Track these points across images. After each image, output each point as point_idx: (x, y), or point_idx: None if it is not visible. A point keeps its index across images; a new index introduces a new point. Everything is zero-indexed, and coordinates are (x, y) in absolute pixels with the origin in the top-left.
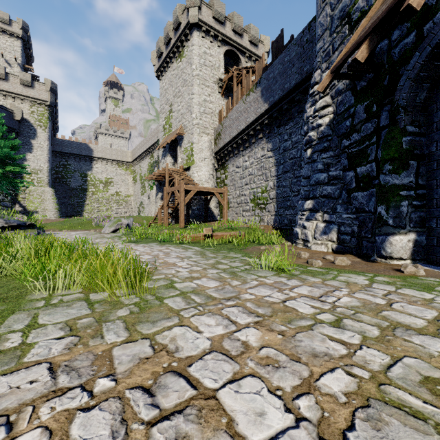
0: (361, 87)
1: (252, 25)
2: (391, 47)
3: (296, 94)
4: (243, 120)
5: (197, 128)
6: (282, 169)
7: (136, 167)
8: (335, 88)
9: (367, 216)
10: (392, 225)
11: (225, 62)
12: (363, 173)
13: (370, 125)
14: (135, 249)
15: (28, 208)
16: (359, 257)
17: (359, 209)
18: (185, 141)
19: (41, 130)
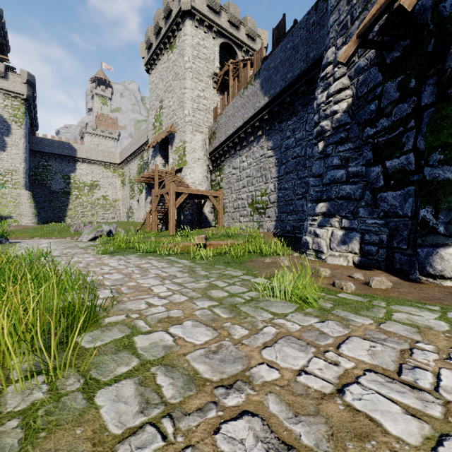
0: (393, 59)
1: (249, 17)
2: (439, 0)
3: (301, 84)
4: (240, 116)
5: (190, 125)
6: (284, 169)
7: (125, 169)
8: (355, 66)
9: (401, 221)
10: (443, 234)
11: (220, 56)
12: (395, 167)
13: (405, 106)
14: (105, 263)
15: (1, 213)
16: (393, 274)
17: (389, 213)
18: (176, 140)
19: (16, 127)
